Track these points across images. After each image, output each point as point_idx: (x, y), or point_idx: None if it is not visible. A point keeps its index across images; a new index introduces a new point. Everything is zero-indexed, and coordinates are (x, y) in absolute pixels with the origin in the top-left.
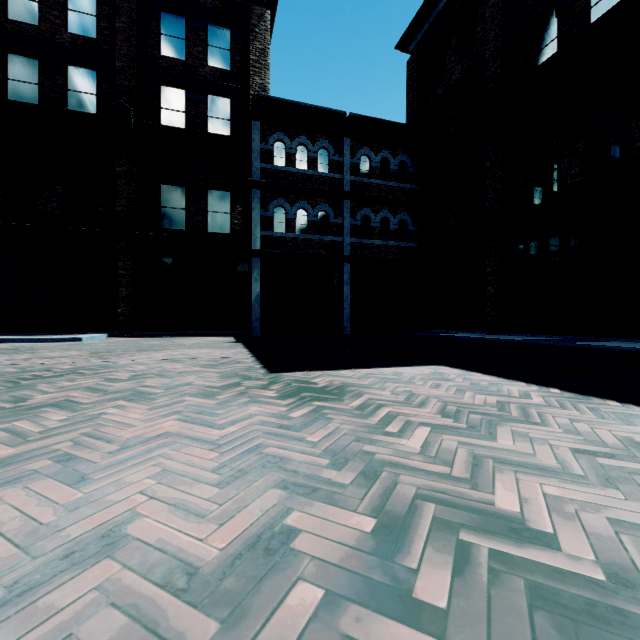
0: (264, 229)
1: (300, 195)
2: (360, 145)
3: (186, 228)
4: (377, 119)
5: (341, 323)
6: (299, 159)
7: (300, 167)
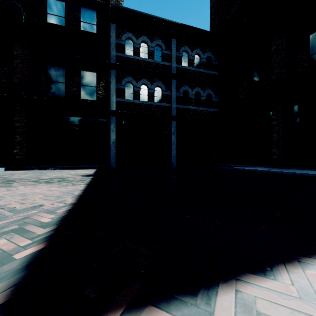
0: (118, 97)
1: (143, 75)
2: (182, 44)
3: (65, 95)
4: (193, 27)
5: (170, 160)
6: (142, 52)
7: (143, 57)
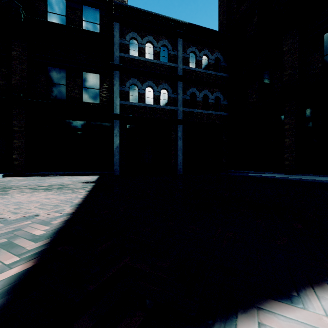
0: (122, 100)
1: (148, 77)
2: (189, 45)
3: (66, 98)
4: (201, 27)
5: (176, 166)
6: (147, 52)
7: (148, 58)
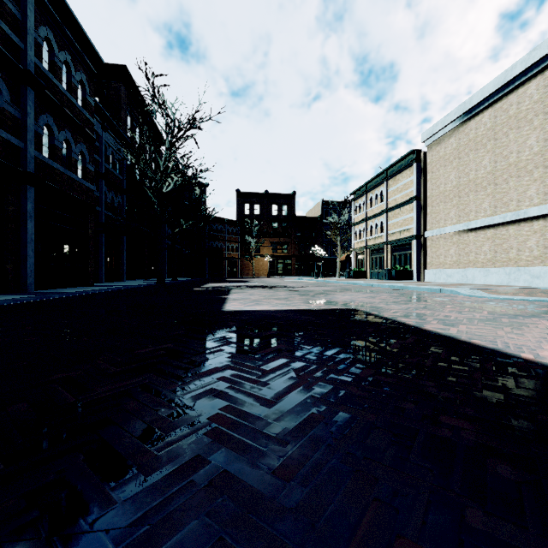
0: None
1: None
2: None
3: None
4: None
5: None
6: None
7: None
